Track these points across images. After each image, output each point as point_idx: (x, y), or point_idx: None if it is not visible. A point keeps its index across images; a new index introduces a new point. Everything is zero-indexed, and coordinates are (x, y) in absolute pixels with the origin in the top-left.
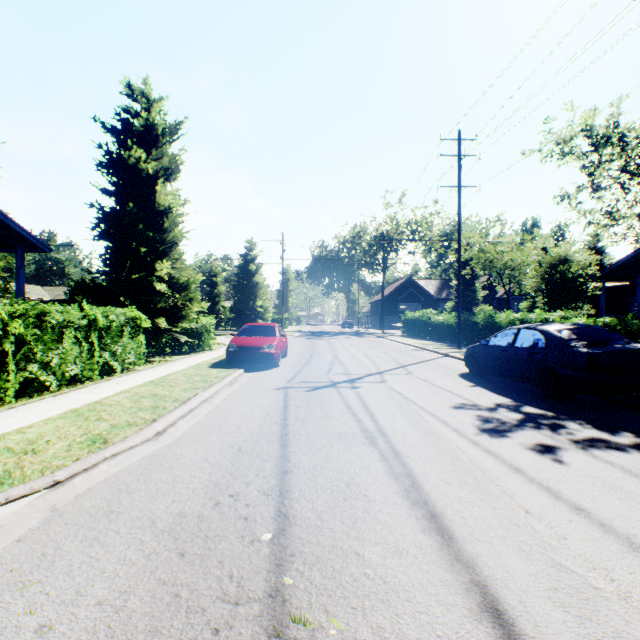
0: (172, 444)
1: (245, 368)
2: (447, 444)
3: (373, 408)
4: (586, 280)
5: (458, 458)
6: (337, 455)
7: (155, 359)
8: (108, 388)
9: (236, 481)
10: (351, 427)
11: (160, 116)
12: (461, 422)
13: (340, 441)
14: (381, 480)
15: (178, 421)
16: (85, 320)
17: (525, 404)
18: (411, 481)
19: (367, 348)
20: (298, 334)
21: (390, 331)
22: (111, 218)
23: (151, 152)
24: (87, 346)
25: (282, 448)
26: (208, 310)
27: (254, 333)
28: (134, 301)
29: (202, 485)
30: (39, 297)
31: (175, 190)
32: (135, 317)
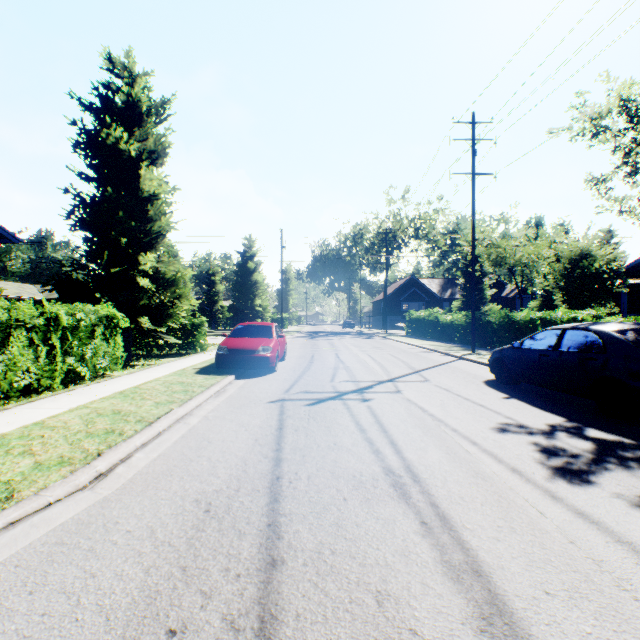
0: (111, 497)
1: (237, 374)
2: (513, 498)
3: (393, 431)
4: (611, 276)
5: (542, 529)
6: (354, 522)
7: (139, 362)
8: (64, 402)
9: (187, 589)
10: (369, 464)
11: (144, 92)
12: (516, 455)
13: (356, 492)
14: (434, 586)
15: (135, 453)
16: (41, 318)
17: (586, 425)
18: (485, 589)
19: (372, 350)
20: (298, 334)
21: (393, 331)
22: (90, 206)
23: (135, 133)
24: (45, 350)
25: (271, 507)
26: (206, 310)
27: (248, 334)
28: (113, 298)
29: (126, 601)
30: (30, 296)
31: (160, 174)
32: (110, 315)
